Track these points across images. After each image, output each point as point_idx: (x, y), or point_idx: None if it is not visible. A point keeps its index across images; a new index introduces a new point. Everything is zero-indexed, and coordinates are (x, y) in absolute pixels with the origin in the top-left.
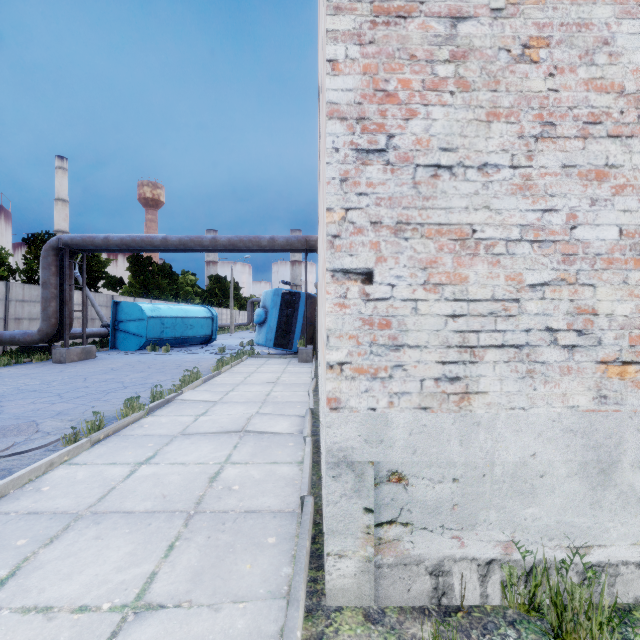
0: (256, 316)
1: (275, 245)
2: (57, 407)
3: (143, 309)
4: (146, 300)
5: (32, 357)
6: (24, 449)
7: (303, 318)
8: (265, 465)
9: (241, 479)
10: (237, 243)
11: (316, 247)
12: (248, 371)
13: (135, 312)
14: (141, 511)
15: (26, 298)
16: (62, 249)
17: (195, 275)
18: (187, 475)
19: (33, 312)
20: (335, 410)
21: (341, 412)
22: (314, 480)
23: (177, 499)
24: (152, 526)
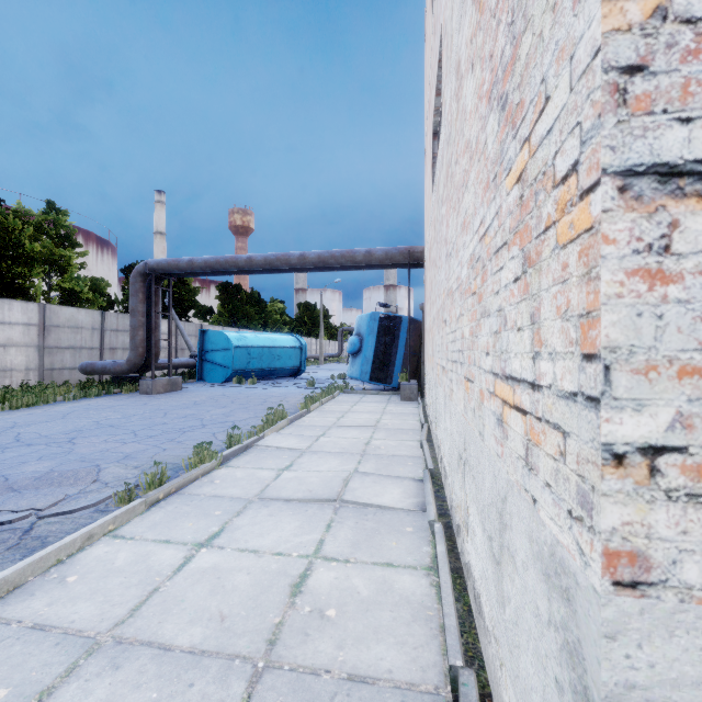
0: (349, 345)
1: (372, 260)
2: (127, 448)
3: (229, 338)
4: (234, 329)
5: (121, 388)
6: (70, 508)
7: (405, 347)
8: (374, 568)
9: (339, 594)
10: (328, 259)
11: (422, 260)
12: (341, 410)
13: (221, 341)
14: (184, 648)
15: (120, 328)
16: (149, 275)
17: (284, 303)
18: (259, 576)
19: (126, 342)
20: (631, 589)
21: (651, 597)
22: (460, 613)
23: (240, 627)
24: (194, 690)
